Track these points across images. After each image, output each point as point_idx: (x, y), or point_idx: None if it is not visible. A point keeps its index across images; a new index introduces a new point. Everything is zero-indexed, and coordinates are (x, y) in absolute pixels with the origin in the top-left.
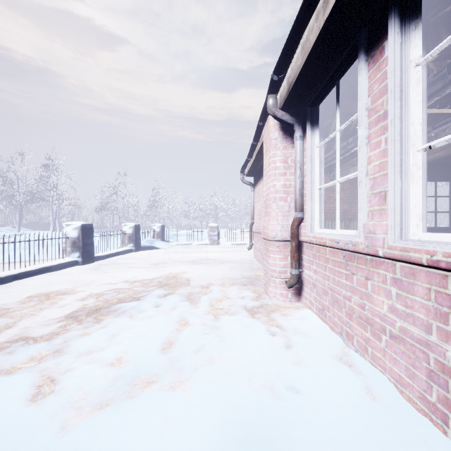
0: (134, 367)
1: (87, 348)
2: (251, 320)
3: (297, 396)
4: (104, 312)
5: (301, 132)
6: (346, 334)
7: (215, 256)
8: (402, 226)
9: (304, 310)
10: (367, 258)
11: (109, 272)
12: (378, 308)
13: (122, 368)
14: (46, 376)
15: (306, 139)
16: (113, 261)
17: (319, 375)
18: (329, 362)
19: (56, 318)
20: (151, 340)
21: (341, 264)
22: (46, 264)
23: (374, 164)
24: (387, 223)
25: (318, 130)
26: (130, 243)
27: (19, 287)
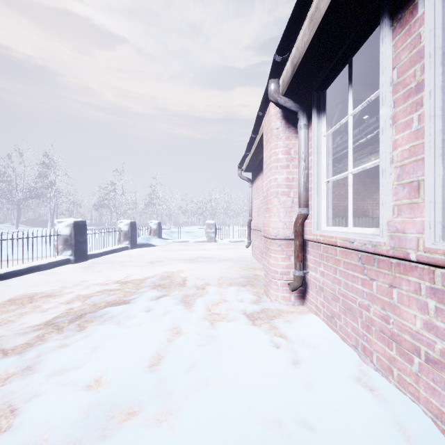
0: (114, 392)
1: (62, 365)
2: (251, 329)
3: (313, 436)
4: (89, 318)
5: (306, 120)
6: (362, 348)
7: (213, 253)
8: (444, 224)
9: (309, 316)
10: (392, 261)
11: (101, 271)
12: (408, 323)
13: (99, 393)
14: (6, 404)
15: (312, 127)
16: (107, 259)
17: (337, 404)
18: (346, 386)
19: (35, 326)
20: (137, 355)
21: (356, 267)
22: (35, 263)
23: (402, 149)
24: (424, 219)
25: (325, 117)
26: (126, 240)
27: (3, 288)
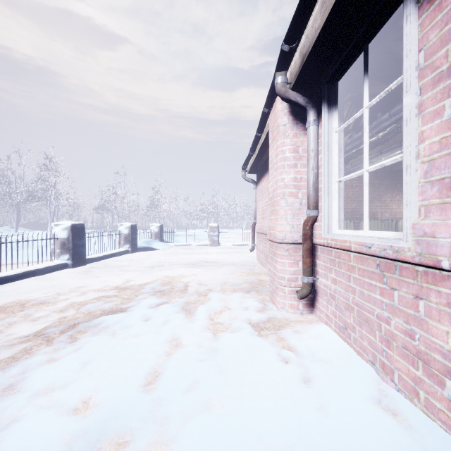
0: (103, 417)
1: (47, 383)
2: (257, 341)
3: None
4: (82, 328)
5: (316, 115)
6: (381, 365)
7: (216, 257)
8: None
9: (319, 326)
10: (418, 269)
11: (100, 276)
12: (439, 340)
13: (86, 418)
14: None
15: (322, 122)
16: (107, 264)
17: (357, 434)
18: (366, 410)
19: (24, 337)
20: (131, 372)
21: (373, 275)
22: (31, 267)
23: (431, 141)
24: None
25: (336, 112)
26: (126, 244)
27: None
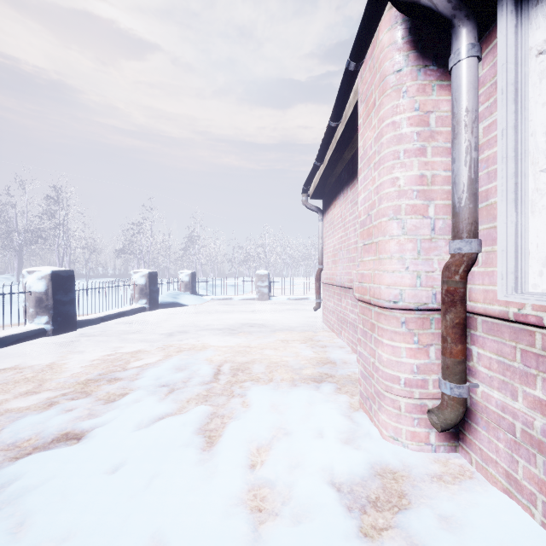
0: None
1: None
2: None
3: None
4: None
5: (475, 35)
6: None
7: (265, 318)
8: None
9: (490, 498)
10: None
11: (85, 351)
12: None
13: None
14: None
15: (500, 40)
16: (108, 328)
17: None
18: None
19: None
20: None
21: None
22: None
23: None
24: None
25: (543, 4)
26: (142, 298)
27: None
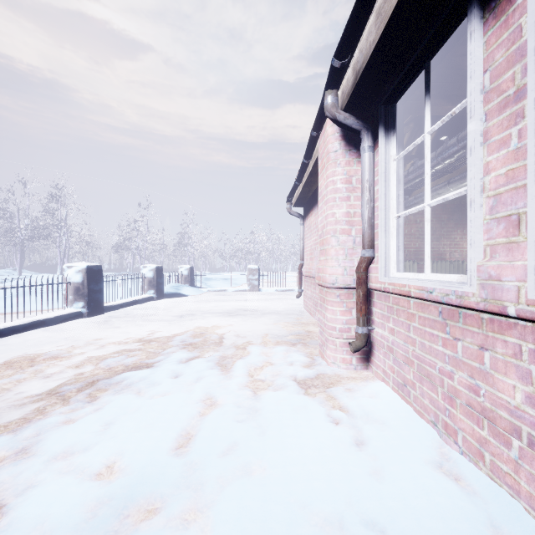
0: (130, 482)
1: (65, 446)
2: (303, 400)
3: None
4: (103, 386)
5: (371, 140)
6: (444, 425)
7: (256, 305)
8: None
9: (375, 383)
10: (483, 317)
11: (120, 327)
12: (505, 395)
13: (111, 483)
14: None
15: (379, 149)
16: (128, 312)
17: (414, 500)
18: (425, 475)
19: (35, 395)
20: (160, 433)
21: (435, 323)
22: (40, 317)
23: (496, 173)
24: (526, 263)
25: (395, 137)
26: (151, 289)
27: None
